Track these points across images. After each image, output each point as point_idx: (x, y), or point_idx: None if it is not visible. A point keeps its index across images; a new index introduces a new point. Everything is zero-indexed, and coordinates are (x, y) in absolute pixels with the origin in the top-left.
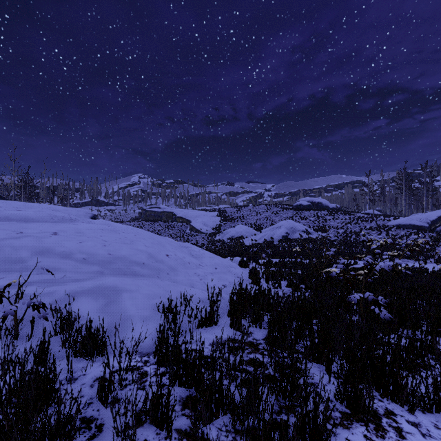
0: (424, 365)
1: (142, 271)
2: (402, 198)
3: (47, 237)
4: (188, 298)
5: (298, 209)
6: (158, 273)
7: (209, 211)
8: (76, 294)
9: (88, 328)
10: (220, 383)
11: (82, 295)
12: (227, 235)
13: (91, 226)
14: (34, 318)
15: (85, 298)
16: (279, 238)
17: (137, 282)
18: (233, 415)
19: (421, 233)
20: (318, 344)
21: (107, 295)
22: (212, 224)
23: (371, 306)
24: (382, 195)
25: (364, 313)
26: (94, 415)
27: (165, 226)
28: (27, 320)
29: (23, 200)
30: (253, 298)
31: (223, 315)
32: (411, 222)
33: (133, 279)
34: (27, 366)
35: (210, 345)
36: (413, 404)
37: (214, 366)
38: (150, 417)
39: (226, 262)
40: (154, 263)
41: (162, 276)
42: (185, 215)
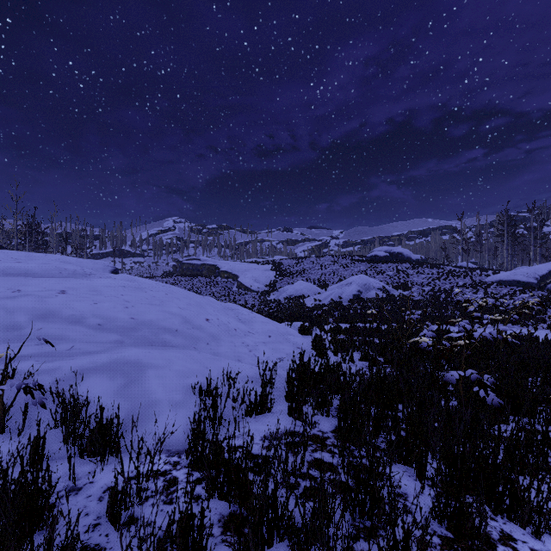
0: (546, 467)
1: (175, 340)
2: (504, 247)
3: (52, 296)
4: (233, 375)
5: (373, 261)
6: (195, 342)
7: (261, 263)
8: (85, 371)
9: (99, 418)
10: (275, 497)
11: (94, 372)
12: (283, 294)
13: (111, 282)
14: (26, 404)
15: (98, 377)
16: (349, 298)
17: (167, 356)
18: (293, 543)
19: (528, 291)
20: (406, 439)
21: (127, 372)
22: (265, 280)
23: (473, 388)
24: (479, 243)
25: (464, 396)
26: (100, 543)
27: (206, 282)
28: (18, 407)
29: (28, 250)
30: (317, 376)
31: (279, 398)
32: (515, 277)
33: (162, 351)
34: (16, 470)
35: (262, 440)
36: (539, 526)
37: (267, 474)
38: (178, 546)
39: (282, 328)
40: (190, 330)
41: (201, 347)
42: (231, 268)
